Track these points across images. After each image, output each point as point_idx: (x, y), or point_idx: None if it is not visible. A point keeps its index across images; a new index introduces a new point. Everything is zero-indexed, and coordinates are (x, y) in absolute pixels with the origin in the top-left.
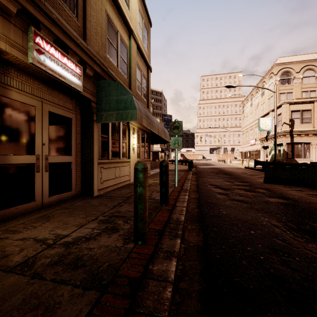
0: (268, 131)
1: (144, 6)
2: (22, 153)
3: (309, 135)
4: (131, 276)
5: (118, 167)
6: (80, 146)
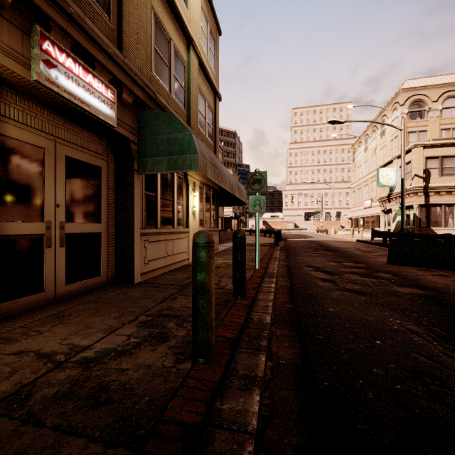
0: (391, 187)
1: (210, 3)
2: (24, 218)
3: (453, 193)
4: (186, 421)
5: (170, 240)
6: (114, 209)
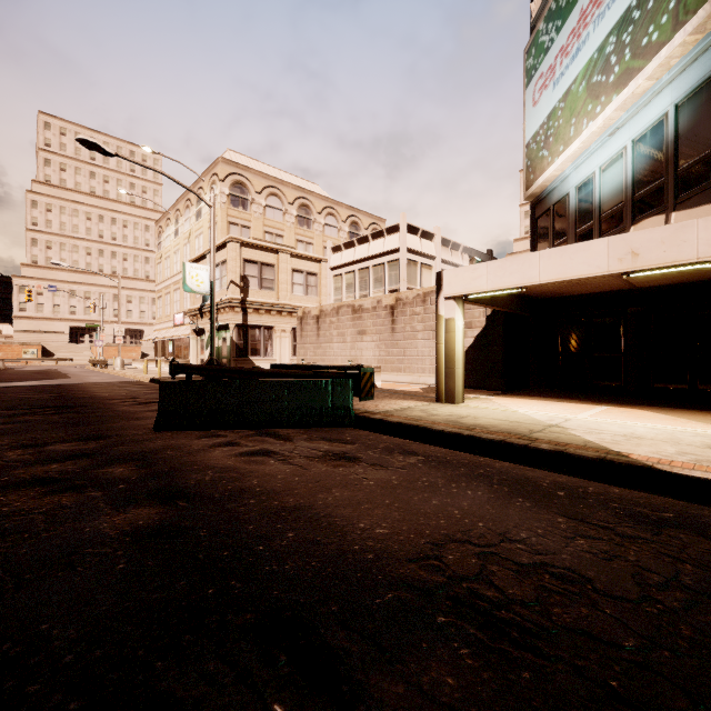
0: (205, 296)
1: None
2: None
3: (272, 313)
4: None
5: None
6: None
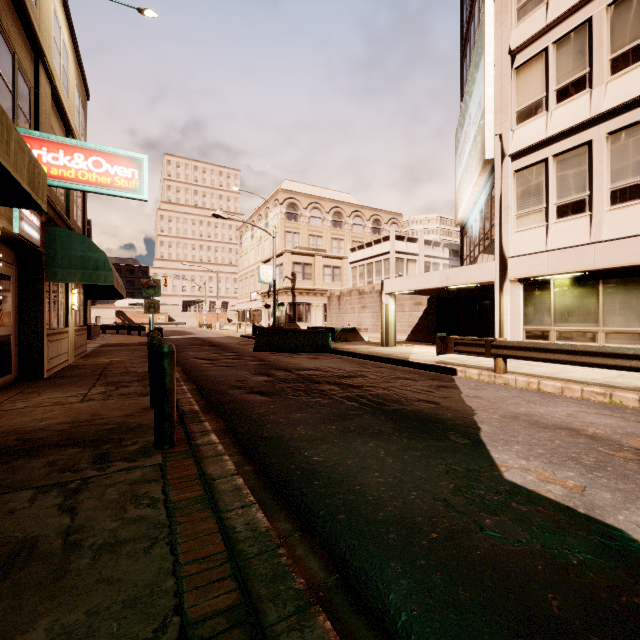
0: (271, 284)
1: (83, 74)
2: None
3: (311, 294)
4: None
5: (59, 340)
6: (17, 313)
